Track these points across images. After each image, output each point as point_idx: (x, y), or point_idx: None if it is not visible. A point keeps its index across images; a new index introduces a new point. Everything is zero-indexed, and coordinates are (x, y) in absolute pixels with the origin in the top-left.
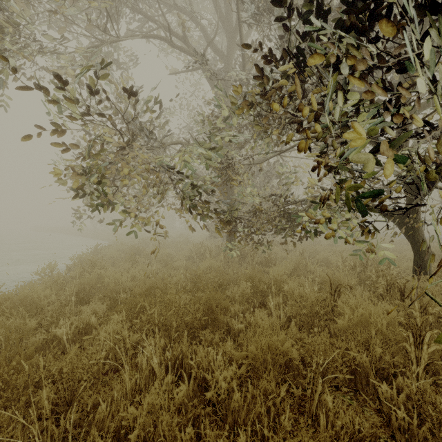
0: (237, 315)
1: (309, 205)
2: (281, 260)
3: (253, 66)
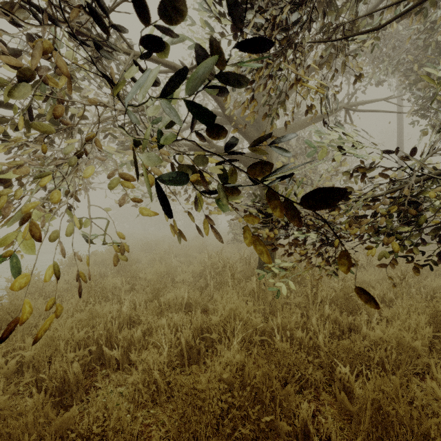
0: None
1: None
2: None
3: None
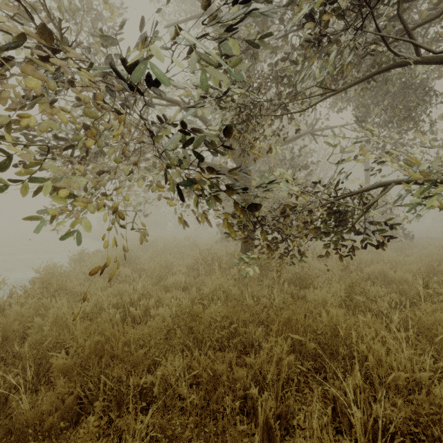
0: (270, 425)
1: (380, 194)
2: (317, 275)
3: (280, 0)
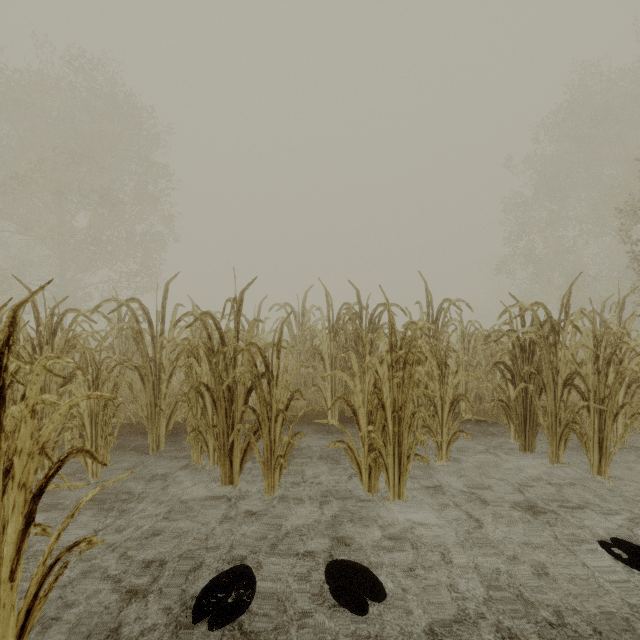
0: None
1: None
2: None
3: None
